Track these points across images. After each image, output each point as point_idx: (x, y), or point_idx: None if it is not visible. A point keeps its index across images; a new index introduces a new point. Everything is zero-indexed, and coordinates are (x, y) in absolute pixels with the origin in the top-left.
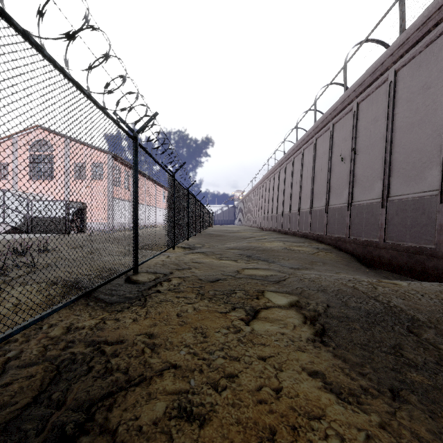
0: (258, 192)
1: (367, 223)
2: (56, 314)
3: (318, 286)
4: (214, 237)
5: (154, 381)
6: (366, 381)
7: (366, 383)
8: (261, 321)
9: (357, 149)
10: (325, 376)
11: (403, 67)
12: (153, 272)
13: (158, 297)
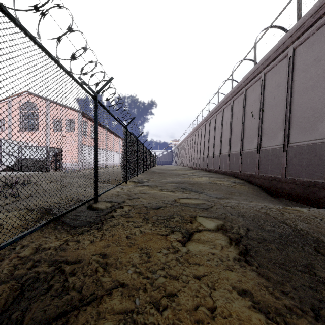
0: (189, 140)
1: (272, 163)
2: (29, 236)
3: (237, 212)
4: (157, 174)
5: (103, 300)
6: (289, 300)
7: (289, 302)
8: (195, 242)
9: (264, 108)
10: (253, 295)
11: (300, 45)
12: (109, 201)
13: (112, 221)
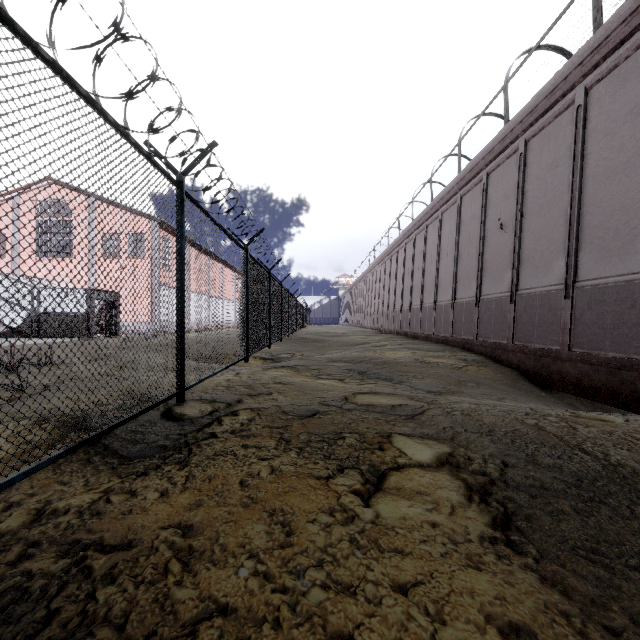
0: (374, 276)
1: (542, 321)
2: (26, 482)
3: (478, 424)
4: (309, 343)
5: None
6: None
7: None
8: (391, 497)
9: (525, 211)
10: (537, 638)
11: (599, 82)
12: (210, 400)
13: (211, 446)
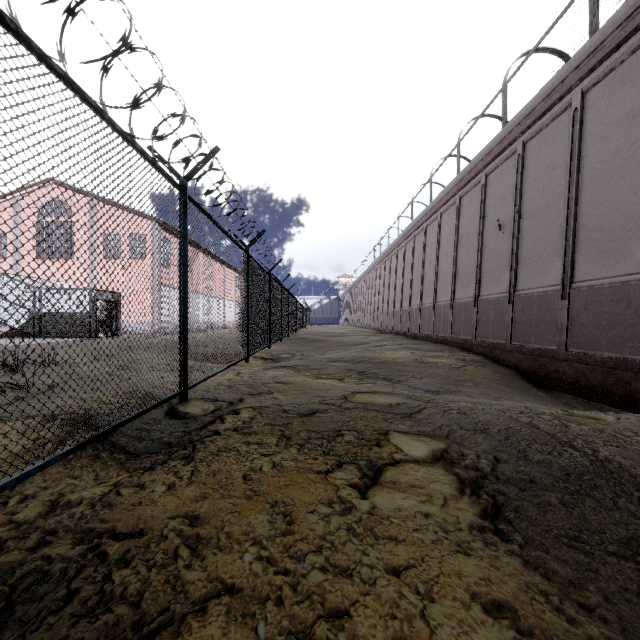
0: (373, 276)
1: (539, 322)
2: (39, 476)
3: (473, 422)
4: (309, 343)
5: (186, 628)
6: (598, 626)
7: (600, 631)
8: (387, 490)
9: (523, 212)
10: (517, 614)
11: (596, 86)
12: (212, 399)
13: (215, 443)
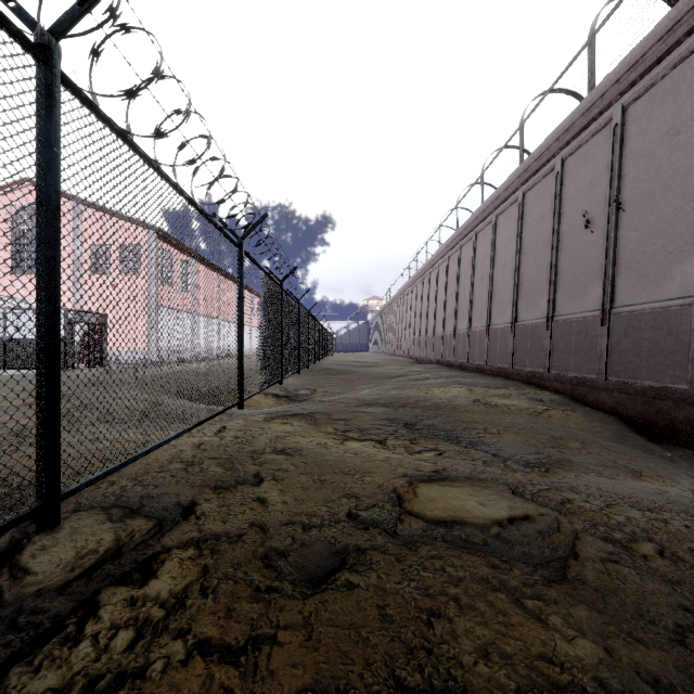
0: (408, 297)
1: (656, 350)
2: None
3: None
4: (334, 375)
5: None
6: None
7: None
8: None
9: (623, 200)
10: None
11: None
12: (129, 508)
13: None
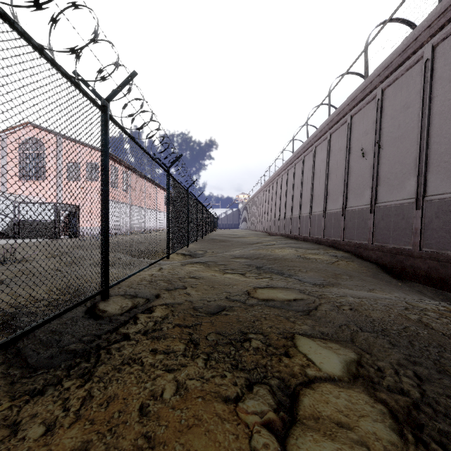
0: (264, 194)
1: (397, 227)
2: None
3: (368, 321)
4: (217, 243)
5: None
6: None
7: None
8: (310, 435)
9: (382, 143)
10: None
11: (444, 40)
12: (132, 295)
13: (120, 352)
